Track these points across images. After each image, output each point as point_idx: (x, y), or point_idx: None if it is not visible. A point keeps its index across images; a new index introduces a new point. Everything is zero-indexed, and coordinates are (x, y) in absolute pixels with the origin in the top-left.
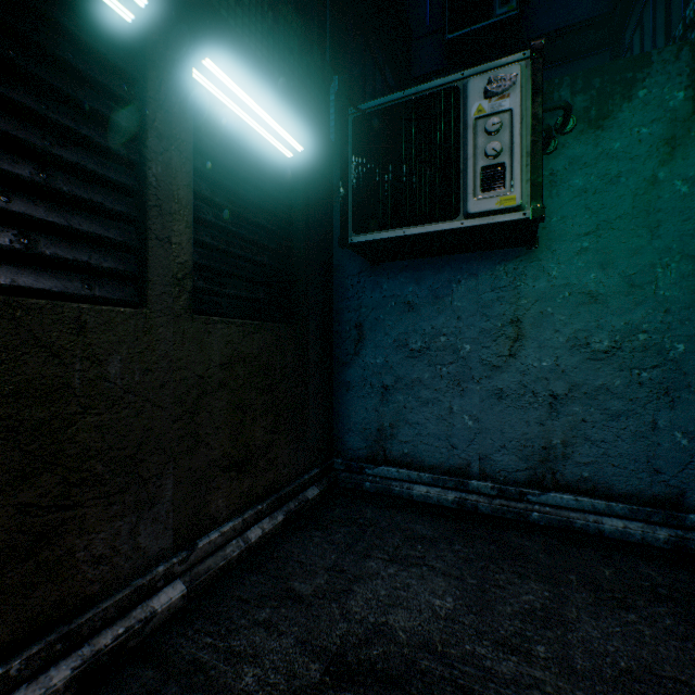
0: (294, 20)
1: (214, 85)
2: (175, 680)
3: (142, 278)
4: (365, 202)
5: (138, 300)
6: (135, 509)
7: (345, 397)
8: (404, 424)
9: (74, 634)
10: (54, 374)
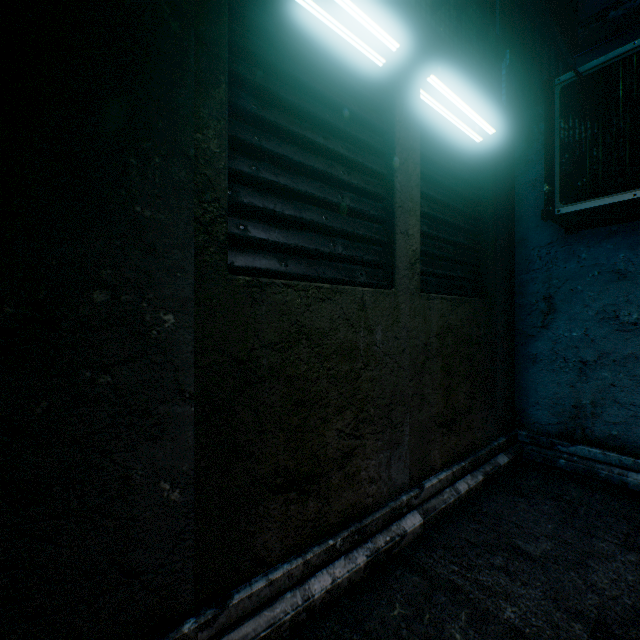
0: (474, 11)
1: (430, 96)
2: (440, 591)
3: (390, 265)
4: (577, 170)
5: (386, 283)
6: (388, 447)
7: (530, 370)
8: (611, 403)
9: (362, 531)
10: (351, 339)
